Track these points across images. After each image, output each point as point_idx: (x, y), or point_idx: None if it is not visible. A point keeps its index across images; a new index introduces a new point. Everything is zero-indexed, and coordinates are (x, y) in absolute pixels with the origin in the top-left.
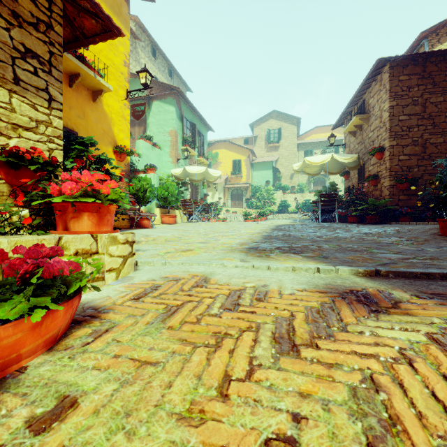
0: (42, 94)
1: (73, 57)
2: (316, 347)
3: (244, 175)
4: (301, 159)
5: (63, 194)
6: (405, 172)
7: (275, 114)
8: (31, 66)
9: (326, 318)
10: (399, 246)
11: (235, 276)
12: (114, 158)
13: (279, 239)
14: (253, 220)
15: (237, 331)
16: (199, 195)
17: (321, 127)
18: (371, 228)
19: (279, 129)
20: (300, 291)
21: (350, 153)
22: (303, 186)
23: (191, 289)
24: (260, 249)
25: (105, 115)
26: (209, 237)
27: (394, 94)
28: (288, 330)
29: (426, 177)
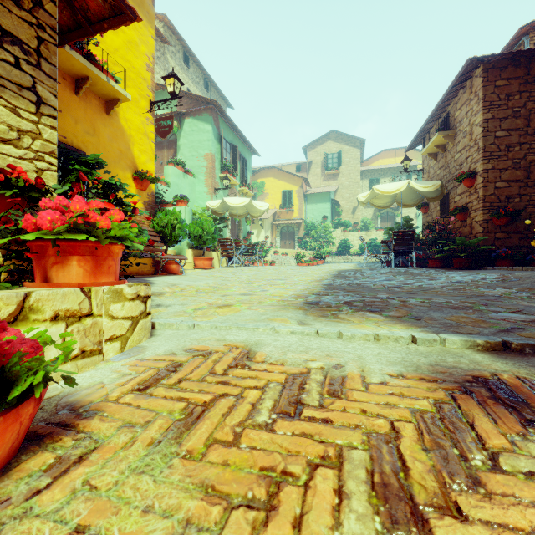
0: (27, 94)
1: (79, 55)
2: (458, 514)
3: (295, 209)
4: (365, 189)
5: (43, 229)
6: (503, 203)
7: (334, 135)
8: (11, 55)
9: (454, 436)
10: (513, 300)
11: (291, 348)
12: (134, 186)
13: (345, 289)
14: (307, 264)
15: (303, 466)
16: (241, 233)
17: (390, 150)
18: (464, 275)
19: (339, 153)
20: (395, 378)
21: (429, 180)
22: (368, 223)
23: (227, 371)
24: (323, 305)
25: (122, 132)
26: (253, 286)
27: (489, 104)
28: (395, 466)
29: (530, 209)
